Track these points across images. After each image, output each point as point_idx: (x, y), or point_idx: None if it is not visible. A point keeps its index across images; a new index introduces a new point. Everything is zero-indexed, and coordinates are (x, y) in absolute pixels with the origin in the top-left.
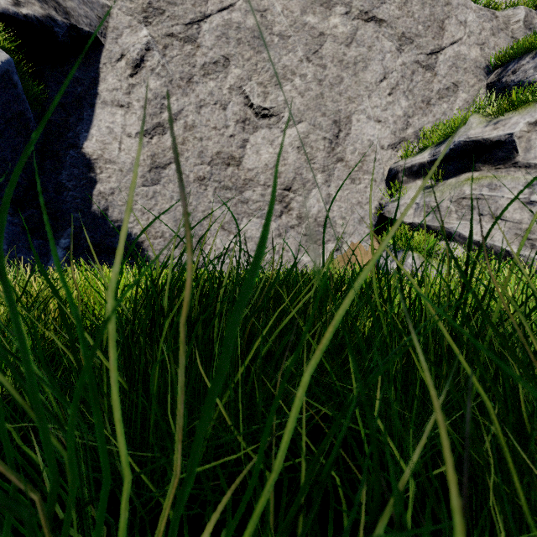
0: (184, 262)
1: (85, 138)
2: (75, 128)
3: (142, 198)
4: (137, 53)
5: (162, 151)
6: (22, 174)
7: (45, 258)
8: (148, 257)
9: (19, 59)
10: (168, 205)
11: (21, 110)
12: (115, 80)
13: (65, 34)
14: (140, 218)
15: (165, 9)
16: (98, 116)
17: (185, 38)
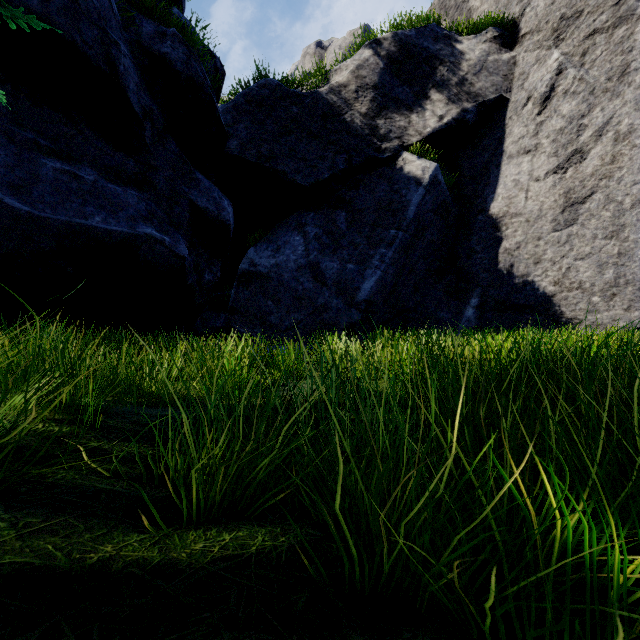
0: (613, 318)
1: (491, 200)
2: (483, 194)
3: (552, 246)
4: (545, 86)
5: (579, 183)
6: (443, 249)
7: (459, 317)
8: (559, 313)
9: (442, 157)
10: (587, 247)
11: (443, 199)
12: (520, 128)
13: (474, 115)
14: (549, 269)
15: (583, 8)
16: (503, 173)
17: (615, 22)
